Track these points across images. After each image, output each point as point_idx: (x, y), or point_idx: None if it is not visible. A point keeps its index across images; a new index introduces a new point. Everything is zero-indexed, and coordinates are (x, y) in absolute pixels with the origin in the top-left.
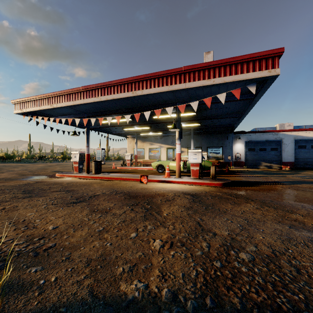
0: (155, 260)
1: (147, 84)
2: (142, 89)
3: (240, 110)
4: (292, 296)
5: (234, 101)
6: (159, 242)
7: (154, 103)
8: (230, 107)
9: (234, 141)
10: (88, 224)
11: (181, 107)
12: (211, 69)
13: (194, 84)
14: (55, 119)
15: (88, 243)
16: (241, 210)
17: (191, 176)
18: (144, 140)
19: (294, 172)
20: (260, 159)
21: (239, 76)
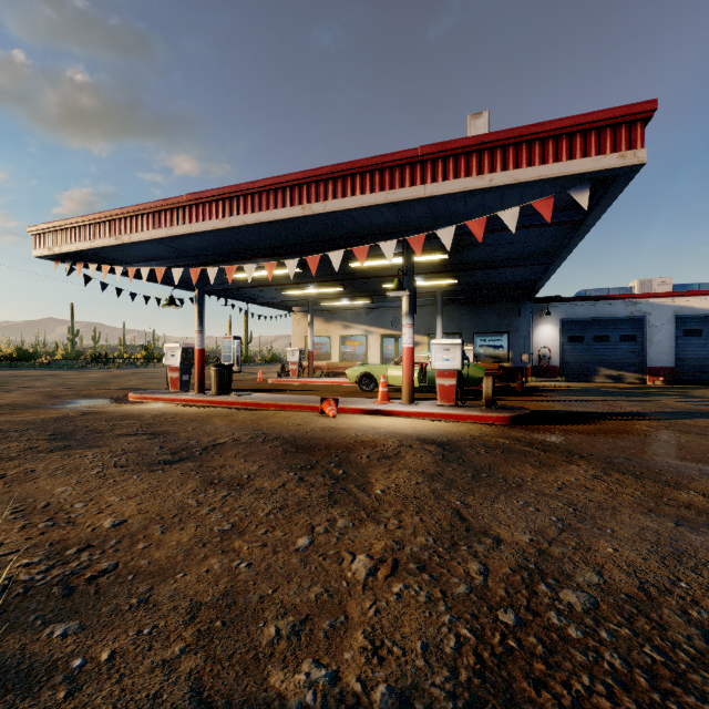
0: (356, 608)
1: (336, 188)
2: (325, 200)
3: (550, 249)
4: (700, 705)
5: (537, 227)
6: (364, 560)
7: (353, 232)
8: (528, 241)
9: (537, 319)
10: (196, 515)
11: (414, 241)
12: (484, 152)
13: (446, 188)
14: (126, 270)
15: (195, 562)
16: (558, 481)
17: (439, 401)
18: (329, 317)
19: (675, 391)
20: (595, 360)
21: (551, 168)
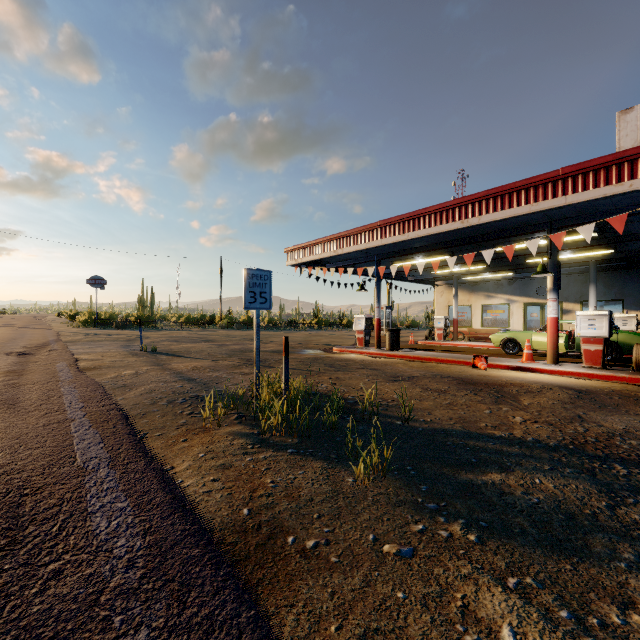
0: (517, 427)
1: (488, 205)
2: (479, 215)
3: None
4: None
5: None
6: (519, 418)
7: (500, 228)
8: None
9: None
10: (429, 398)
11: (556, 238)
12: (623, 164)
13: (586, 196)
14: (329, 267)
15: (441, 409)
16: None
17: (584, 363)
18: (470, 288)
19: None
20: None
21: None
